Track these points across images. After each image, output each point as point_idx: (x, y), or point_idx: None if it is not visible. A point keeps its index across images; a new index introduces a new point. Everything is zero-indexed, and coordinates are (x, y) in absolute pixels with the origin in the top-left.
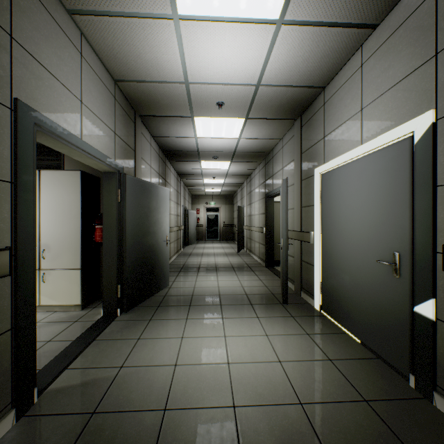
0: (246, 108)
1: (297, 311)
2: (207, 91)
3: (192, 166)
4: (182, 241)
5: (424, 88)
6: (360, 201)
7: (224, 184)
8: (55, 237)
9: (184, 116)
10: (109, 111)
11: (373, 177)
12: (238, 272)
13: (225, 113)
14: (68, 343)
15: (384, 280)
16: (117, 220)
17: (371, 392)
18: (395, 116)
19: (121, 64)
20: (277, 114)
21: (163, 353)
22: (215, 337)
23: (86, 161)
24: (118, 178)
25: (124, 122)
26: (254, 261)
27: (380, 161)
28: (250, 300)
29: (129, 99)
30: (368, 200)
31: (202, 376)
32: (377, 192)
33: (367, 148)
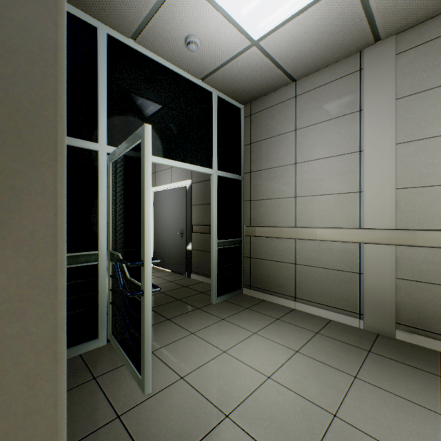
0: None
1: None
2: None
3: None
4: None
5: (189, 171)
6: (171, 208)
7: None
8: None
9: None
10: None
11: (176, 199)
12: None
13: None
14: None
15: (179, 241)
16: None
17: (173, 280)
18: (182, 176)
19: None
20: None
21: None
22: None
23: None
24: None
25: None
26: None
27: (178, 193)
28: None
29: None
30: (174, 208)
31: None
32: (177, 205)
33: (173, 185)
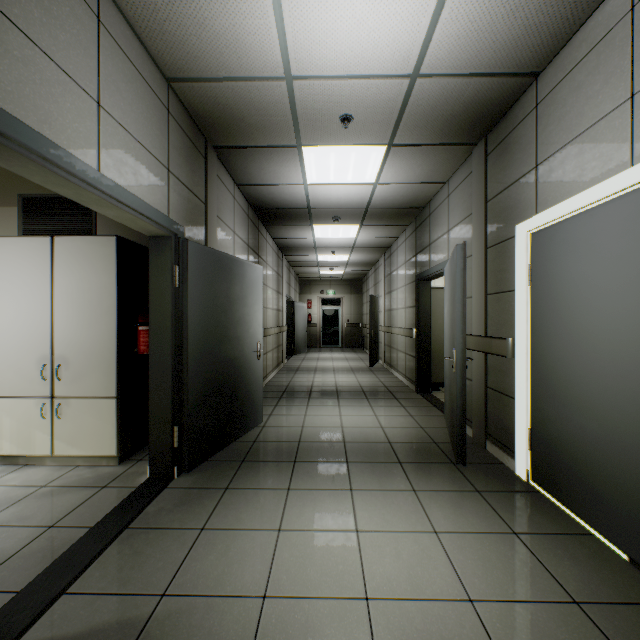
0: (390, 125)
1: (484, 479)
2: (324, 93)
3: (300, 235)
4: (286, 349)
5: None
6: (629, 279)
7: (348, 262)
8: (76, 345)
9: (286, 145)
10: (156, 131)
11: None
12: (374, 400)
13: (354, 136)
14: (81, 532)
15: None
16: (173, 317)
17: None
18: None
19: (173, 44)
20: (444, 135)
21: (242, 565)
22: (339, 532)
23: (113, 214)
24: (174, 247)
25: (186, 154)
26: (398, 381)
27: None
28: (398, 455)
29: (194, 116)
30: None
31: (315, 630)
32: None
33: None
